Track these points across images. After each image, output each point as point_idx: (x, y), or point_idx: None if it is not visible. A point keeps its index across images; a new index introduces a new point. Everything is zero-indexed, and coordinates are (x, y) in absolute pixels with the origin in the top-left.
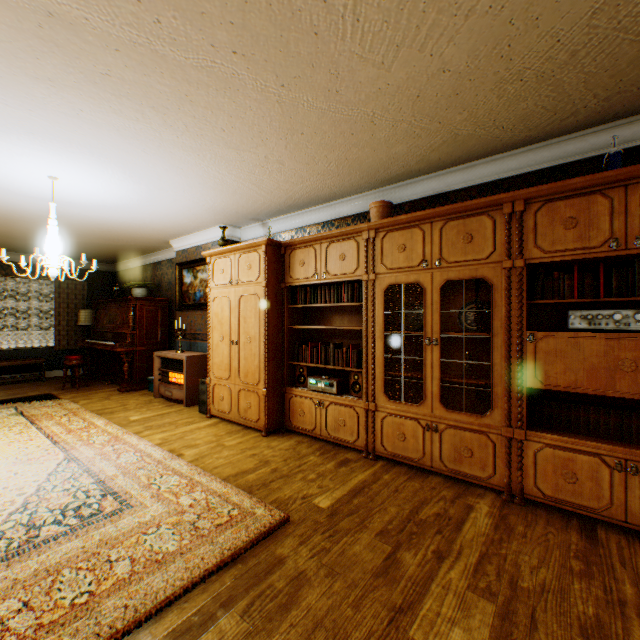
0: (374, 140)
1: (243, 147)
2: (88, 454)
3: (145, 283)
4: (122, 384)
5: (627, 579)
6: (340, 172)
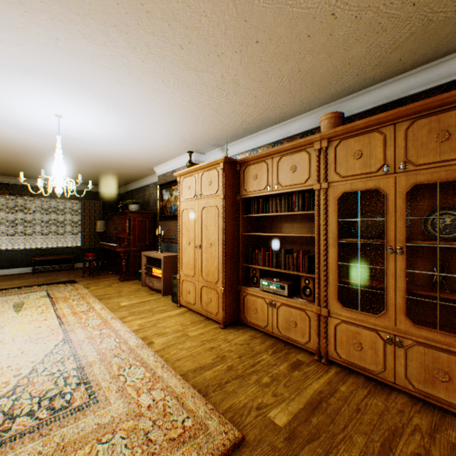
0: (331, 41)
1: (201, 67)
2: (80, 337)
3: (137, 200)
4: (121, 275)
5: None
6: (291, 88)
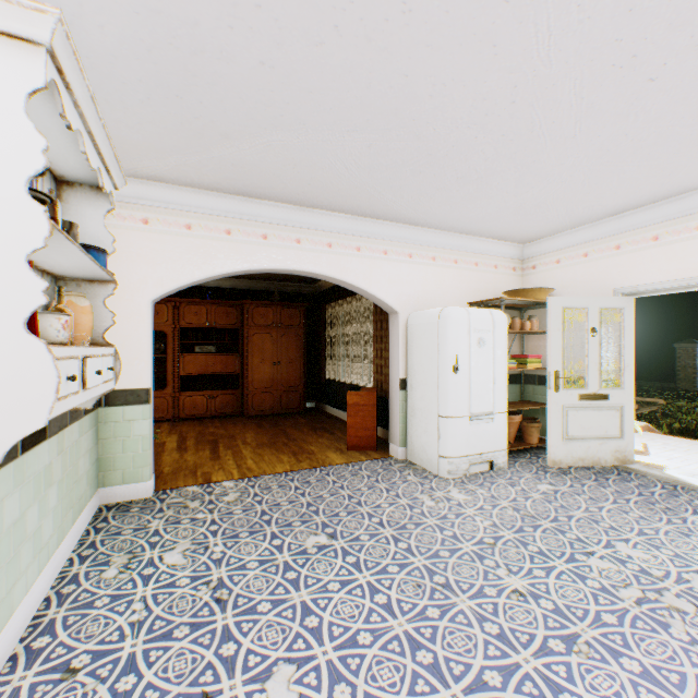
0: None
1: None
2: None
3: None
4: None
5: (211, 424)
6: None
